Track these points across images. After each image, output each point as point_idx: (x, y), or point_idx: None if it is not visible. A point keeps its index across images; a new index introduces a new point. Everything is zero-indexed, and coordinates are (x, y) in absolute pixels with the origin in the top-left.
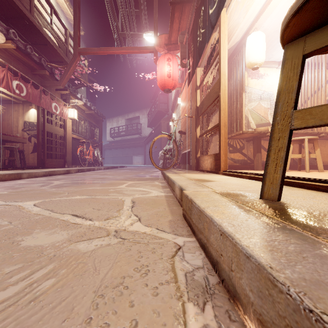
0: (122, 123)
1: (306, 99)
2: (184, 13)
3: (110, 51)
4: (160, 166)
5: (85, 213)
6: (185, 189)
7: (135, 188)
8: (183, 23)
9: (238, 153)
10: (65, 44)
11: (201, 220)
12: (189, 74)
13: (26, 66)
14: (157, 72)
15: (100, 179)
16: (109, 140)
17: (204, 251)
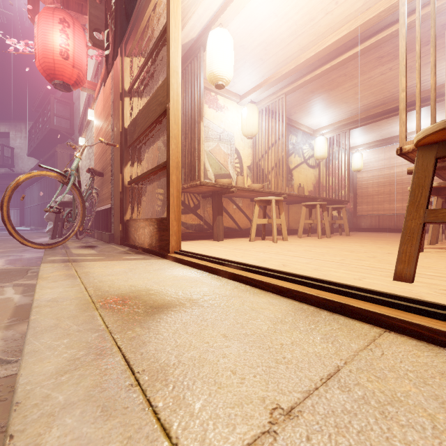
0: None
1: (267, 150)
2: None
3: None
4: (47, 233)
5: None
6: None
7: None
8: None
9: (192, 214)
10: None
11: None
12: (108, 58)
13: None
14: (35, 39)
15: None
16: None
17: None
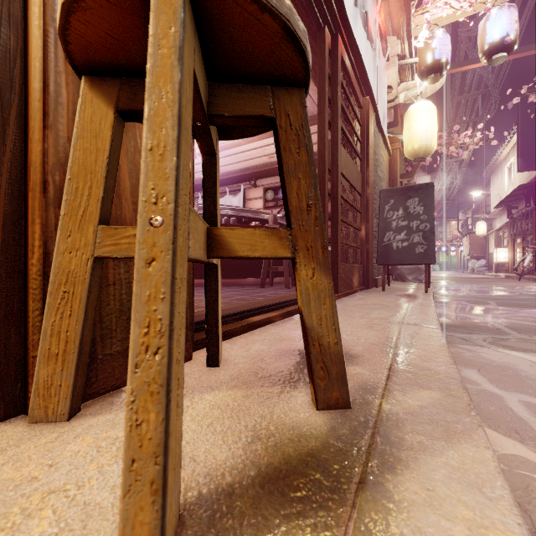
0: None
1: None
2: None
3: None
4: None
5: None
6: None
7: None
8: None
9: None
10: None
11: None
12: None
13: None
14: None
15: None
16: None
17: None
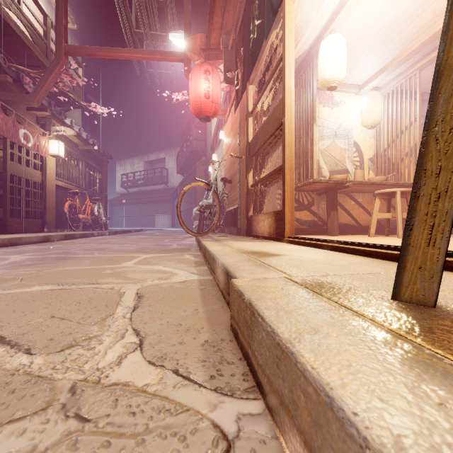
0: (139, 168)
1: (395, 138)
2: (230, 2)
3: (117, 54)
4: (194, 229)
5: (26, 330)
6: (235, 274)
7: (149, 266)
8: (228, 17)
9: (306, 211)
10: (44, 38)
11: (284, 374)
12: (238, 92)
13: None
14: (190, 90)
15: (95, 251)
16: (120, 192)
17: None
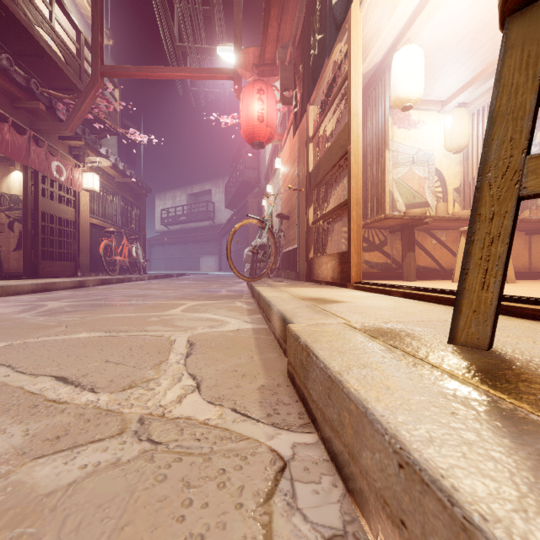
0: (181, 202)
1: None
2: (287, 11)
3: (159, 73)
4: (245, 273)
5: (85, 373)
6: (291, 320)
7: (198, 314)
8: (285, 28)
9: (377, 252)
10: (77, 58)
11: (334, 401)
12: (296, 115)
13: (1, 92)
14: (241, 112)
15: (137, 298)
16: (159, 230)
17: (341, 477)
